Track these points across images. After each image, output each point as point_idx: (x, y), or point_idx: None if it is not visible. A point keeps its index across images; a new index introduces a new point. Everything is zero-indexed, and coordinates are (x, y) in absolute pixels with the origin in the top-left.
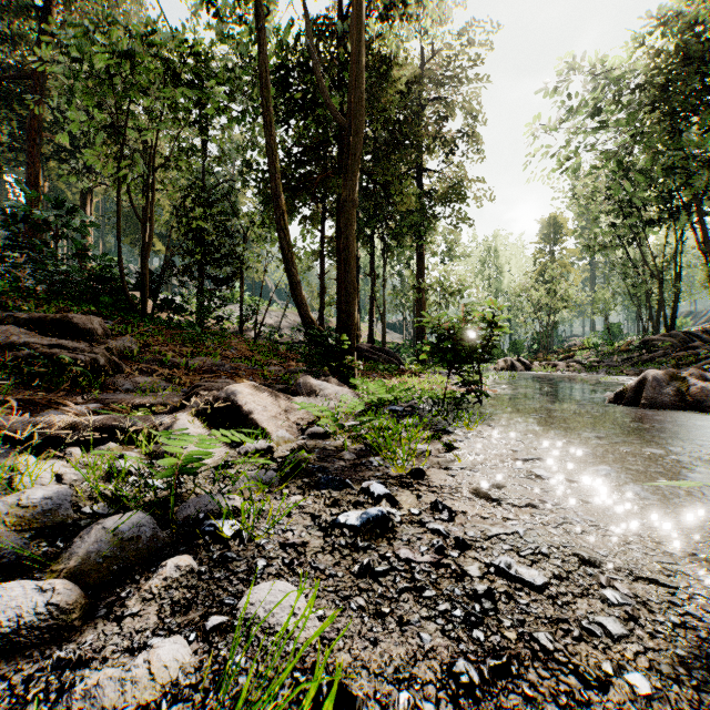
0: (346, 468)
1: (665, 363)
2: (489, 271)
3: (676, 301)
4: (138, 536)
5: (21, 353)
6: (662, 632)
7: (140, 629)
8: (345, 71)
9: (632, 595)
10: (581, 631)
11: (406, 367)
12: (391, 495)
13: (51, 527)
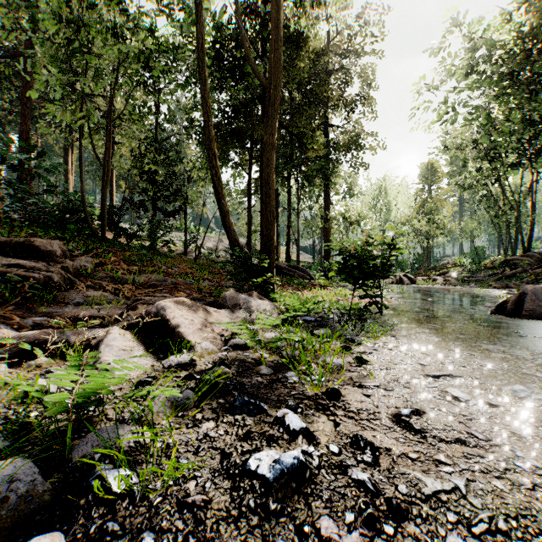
0: (263, 385)
1: (525, 278)
2: (380, 205)
3: (531, 228)
4: (4, 497)
5: None
6: None
7: None
8: (267, 44)
9: None
10: None
11: (316, 281)
12: (307, 429)
13: None
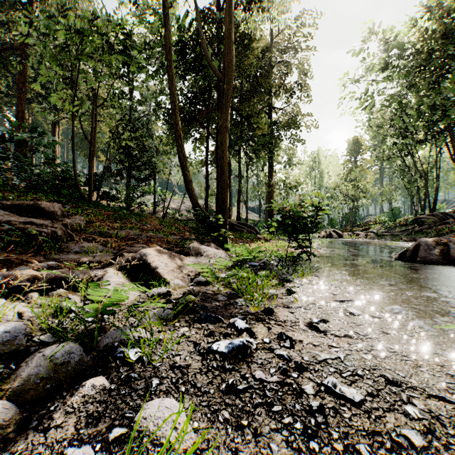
0: (220, 307)
1: (429, 233)
2: (315, 173)
3: (436, 192)
4: (68, 361)
5: (4, 227)
6: (453, 443)
7: (60, 439)
8: (221, 43)
9: (427, 410)
10: (392, 443)
11: (261, 236)
12: (249, 328)
13: (9, 353)
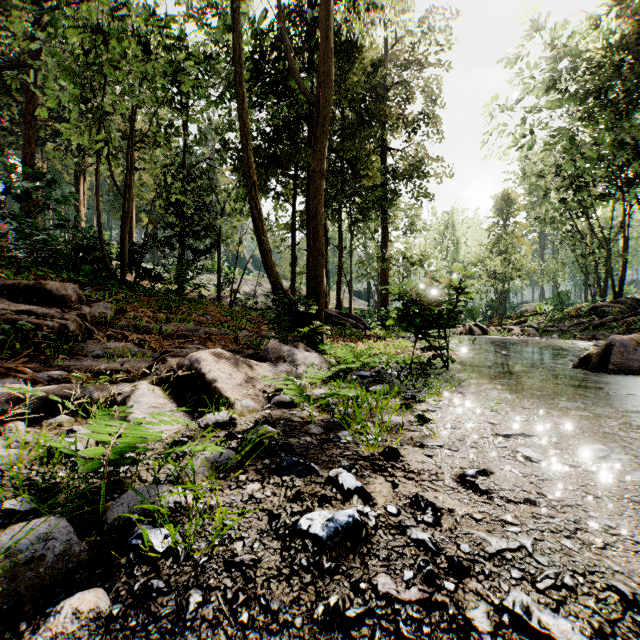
0: (312, 445)
1: (615, 328)
2: (447, 243)
3: (623, 269)
4: (41, 555)
5: None
6: None
7: None
8: (314, 54)
9: None
10: None
11: (371, 332)
12: (363, 489)
13: None
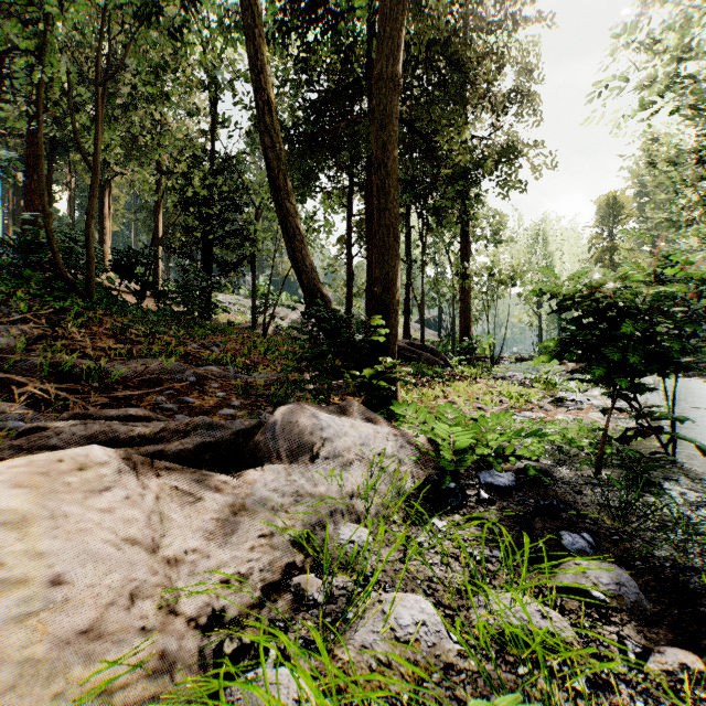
0: None
1: None
2: (537, 259)
3: None
4: None
5: None
6: None
7: None
8: None
9: None
10: None
11: (455, 369)
12: None
13: None
